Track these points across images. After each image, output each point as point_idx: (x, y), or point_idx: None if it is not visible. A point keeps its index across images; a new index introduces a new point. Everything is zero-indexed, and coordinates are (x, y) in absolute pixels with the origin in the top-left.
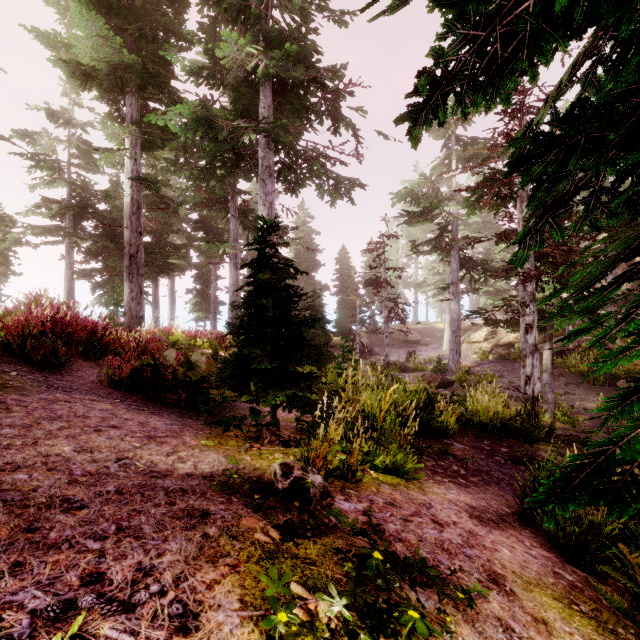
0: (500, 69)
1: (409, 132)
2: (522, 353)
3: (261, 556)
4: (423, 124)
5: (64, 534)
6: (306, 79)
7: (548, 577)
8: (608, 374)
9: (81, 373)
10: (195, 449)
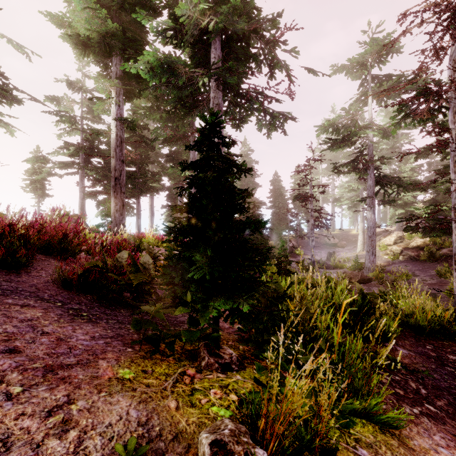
0: None
1: None
2: (455, 257)
3: None
4: None
5: None
6: (248, 34)
7: None
8: None
9: (42, 272)
10: (102, 391)
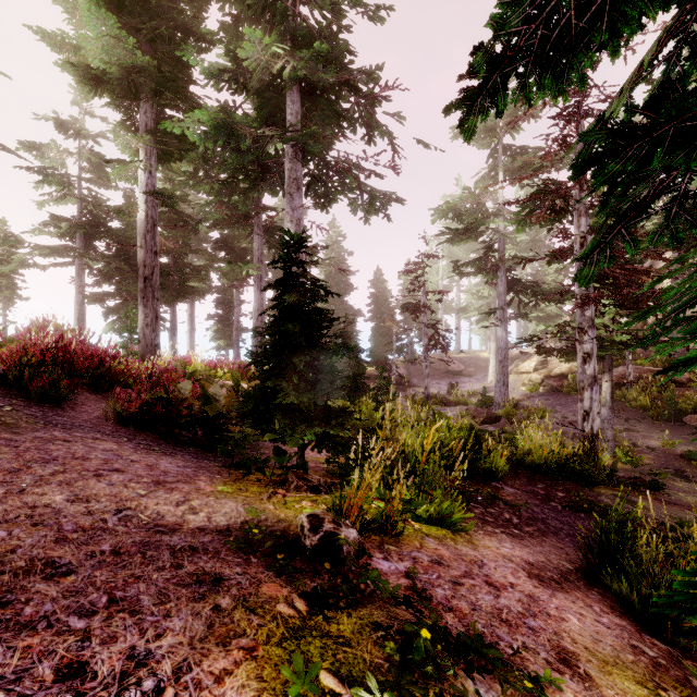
0: (574, 43)
1: (461, 124)
2: (579, 385)
3: (284, 635)
4: (478, 113)
5: (42, 609)
6: (338, 83)
7: (626, 653)
8: (674, 409)
9: (86, 407)
10: (210, 497)
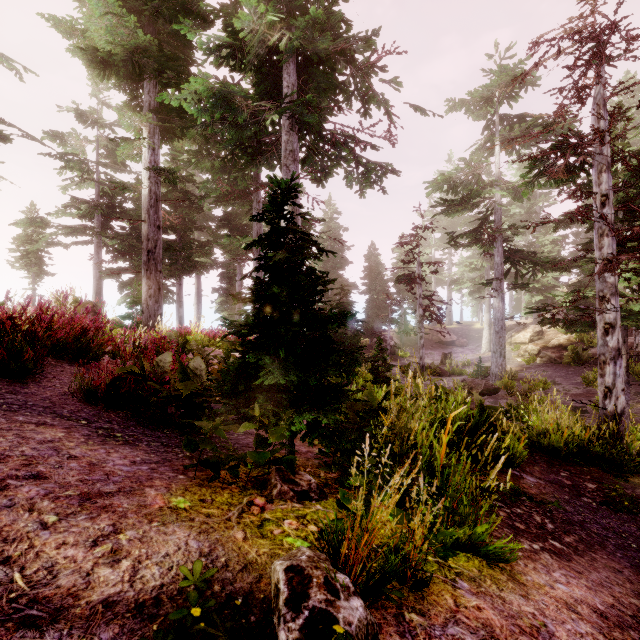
0: None
1: None
2: (600, 359)
3: None
4: None
5: None
6: (333, 55)
7: None
8: None
9: (55, 382)
10: (153, 521)
